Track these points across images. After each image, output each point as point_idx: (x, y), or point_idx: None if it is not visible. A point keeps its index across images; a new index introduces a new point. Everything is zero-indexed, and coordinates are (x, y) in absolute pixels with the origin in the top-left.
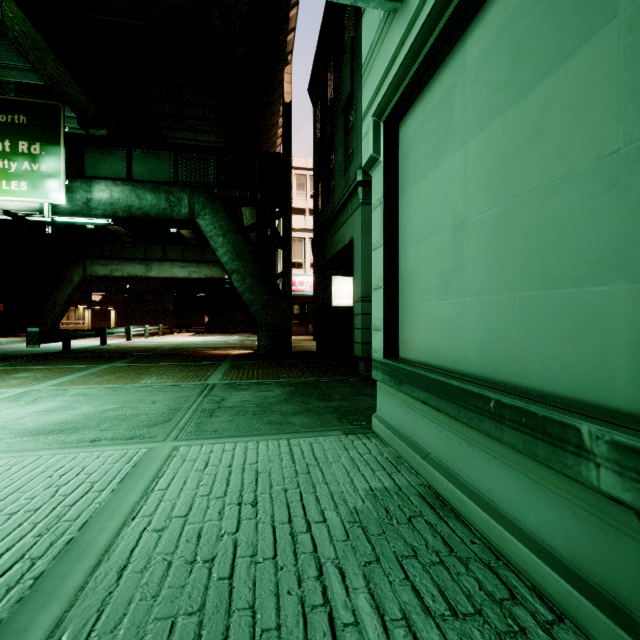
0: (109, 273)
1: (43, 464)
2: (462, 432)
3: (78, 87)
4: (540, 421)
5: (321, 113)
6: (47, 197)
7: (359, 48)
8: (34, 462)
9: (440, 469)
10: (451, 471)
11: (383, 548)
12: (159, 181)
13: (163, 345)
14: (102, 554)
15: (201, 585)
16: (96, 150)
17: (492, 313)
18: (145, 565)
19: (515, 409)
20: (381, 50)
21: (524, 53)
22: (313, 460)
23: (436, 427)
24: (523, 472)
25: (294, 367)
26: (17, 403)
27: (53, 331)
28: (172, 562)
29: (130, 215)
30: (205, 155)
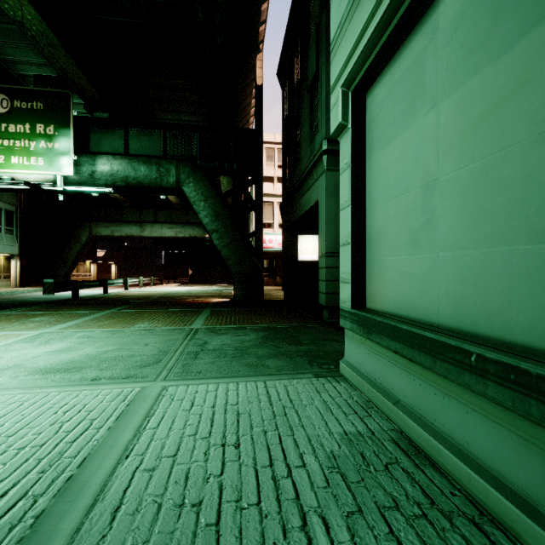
0: (110, 233)
1: (50, 401)
2: (437, 382)
3: (84, 77)
4: (533, 379)
5: (288, 93)
6: (59, 170)
7: (324, 33)
8: (43, 399)
9: (412, 416)
10: (424, 419)
11: (364, 497)
12: (151, 155)
13: (154, 294)
14: (98, 493)
15: (189, 531)
16: (99, 130)
17: (468, 267)
18: (137, 507)
19: (501, 365)
20: (350, 25)
21: (506, 8)
22: (288, 402)
23: (407, 375)
24: (510, 428)
25: (266, 314)
26: (32, 344)
27: (64, 282)
28: (162, 505)
29: (127, 184)
30: (189, 132)
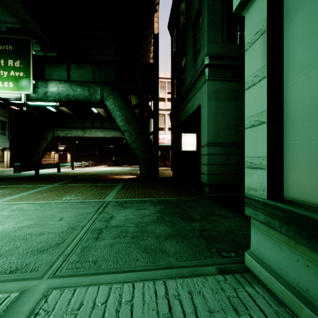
0: (65, 135)
1: None
2: None
3: (37, 25)
4: None
5: (176, 36)
6: (23, 90)
7: None
8: None
9: None
10: None
11: None
12: (84, 81)
13: (89, 172)
14: None
15: None
16: (51, 65)
17: None
18: None
19: None
20: None
21: None
22: None
23: None
24: None
25: (161, 188)
26: None
27: (29, 165)
28: None
29: (68, 100)
30: (110, 66)
